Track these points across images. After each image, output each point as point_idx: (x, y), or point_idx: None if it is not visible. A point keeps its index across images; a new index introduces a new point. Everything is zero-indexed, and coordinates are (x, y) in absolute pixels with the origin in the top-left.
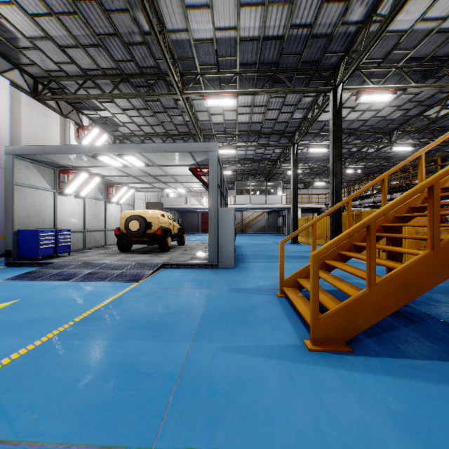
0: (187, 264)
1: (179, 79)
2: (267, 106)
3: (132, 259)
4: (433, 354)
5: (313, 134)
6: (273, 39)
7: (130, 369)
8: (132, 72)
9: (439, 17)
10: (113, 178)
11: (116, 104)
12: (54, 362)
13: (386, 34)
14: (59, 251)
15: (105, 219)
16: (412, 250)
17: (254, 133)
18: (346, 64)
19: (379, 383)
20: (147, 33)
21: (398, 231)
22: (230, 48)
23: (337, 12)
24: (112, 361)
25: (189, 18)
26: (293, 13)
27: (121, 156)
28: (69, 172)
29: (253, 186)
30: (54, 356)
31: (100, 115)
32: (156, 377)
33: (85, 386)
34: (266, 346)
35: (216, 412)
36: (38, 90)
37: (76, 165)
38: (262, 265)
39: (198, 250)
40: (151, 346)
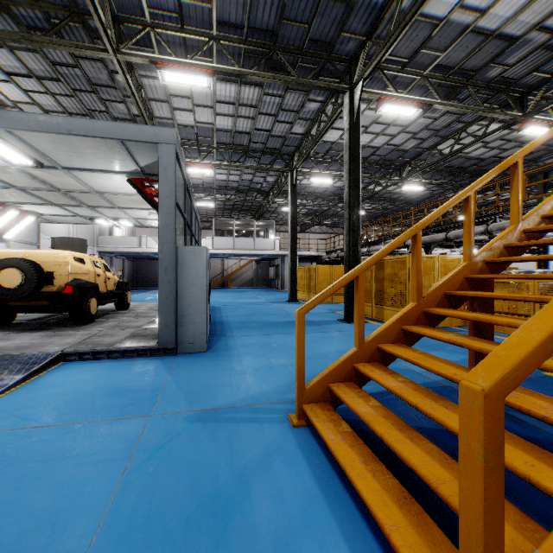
0: (115, 351)
1: (111, 24)
2: (258, 108)
3: None
4: None
5: (315, 159)
6: None
7: None
8: None
9: (479, 9)
10: None
11: None
12: None
13: (419, 18)
14: None
15: None
16: None
17: (239, 149)
18: (365, 58)
19: None
20: None
21: (489, 286)
22: None
23: None
24: None
25: None
26: None
27: None
28: None
29: (238, 225)
30: None
31: None
32: None
33: None
34: None
35: None
36: None
37: None
38: (254, 342)
39: (148, 317)
40: None
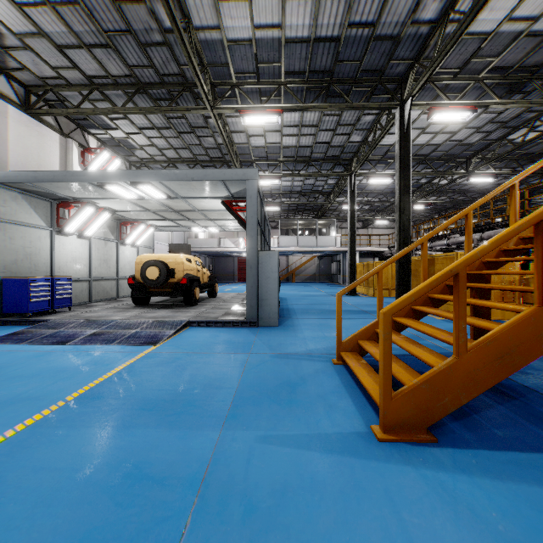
0: (219, 322)
1: (210, 90)
2: (319, 127)
3: (149, 315)
4: (542, 444)
5: (374, 161)
6: (327, 41)
7: (135, 472)
8: (151, 81)
9: (530, 17)
10: (127, 214)
11: (131, 122)
12: (29, 462)
13: (465, 36)
14: (56, 305)
15: (117, 265)
16: (510, 305)
17: (302, 160)
18: (415, 75)
19: (476, 489)
20: (169, 30)
21: (486, 280)
22: (273, 51)
23: (406, 7)
24: (111, 460)
25: (221, 12)
26: (352, 8)
27: (136, 185)
28: (70, 206)
29: (301, 224)
30: (31, 452)
31: (111, 135)
32: (171, 485)
33: (68, 501)
34: (322, 434)
35: (253, 540)
36: (32, 102)
37: (78, 197)
38: (313, 322)
39: (233, 303)
40: (167, 437)
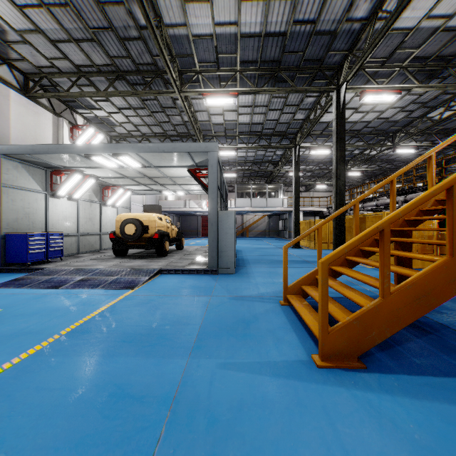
0: (185, 270)
1: (178, 77)
2: (268, 107)
3: (127, 264)
4: (453, 370)
5: (315, 135)
6: (275, 36)
7: (119, 392)
8: (129, 69)
9: (445, 15)
10: (108, 180)
11: (112, 103)
12: (32, 384)
13: (391, 31)
14: (50, 256)
15: (100, 222)
16: (427, 255)
17: (255, 134)
18: (349, 63)
19: (397, 406)
20: (144, 27)
21: (408, 235)
22: (230, 44)
23: (342, 8)
24: (99, 382)
25: (187, 12)
26: (296, 8)
27: (116, 156)
28: (61, 174)
29: (254, 189)
30: (33, 376)
31: (95, 114)
32: (148, 402)
33: (65, 414)
34: (271, 362)
35: (215, 445)
36: (29, 87)
37: (68, 166)
38: (264, 270)
39: (197, 254)
40: (144, 364)
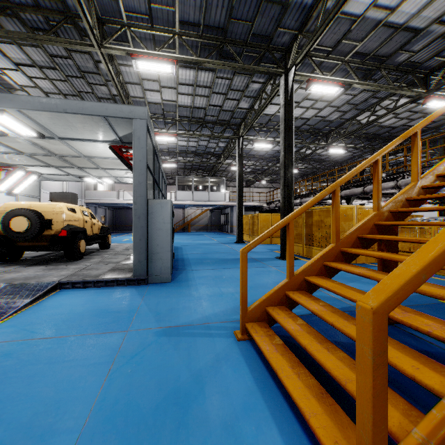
0: (100, 281)
1: (96, 25)
2: (212, 88)
3: (8, 276)
4: None
5: (258, 129)
6: None
7: None
8: (22, 2)
9: (389, 7)
10: None
11: (4, 54)
12: None
13: (340, 15)
14: None
15: None
16: None
17: (197, 121)
18: (297, 48)
19: None
20: None
21: (394, 231)
22: None
23: None
24: None
25: None
26: None
27: None
28: None
29: (196, 182)
30: None
31: None
32: None
33: None
34: None
35: None
36: None
37: None
38: (208, 275)
39: (125, 255)
40: None
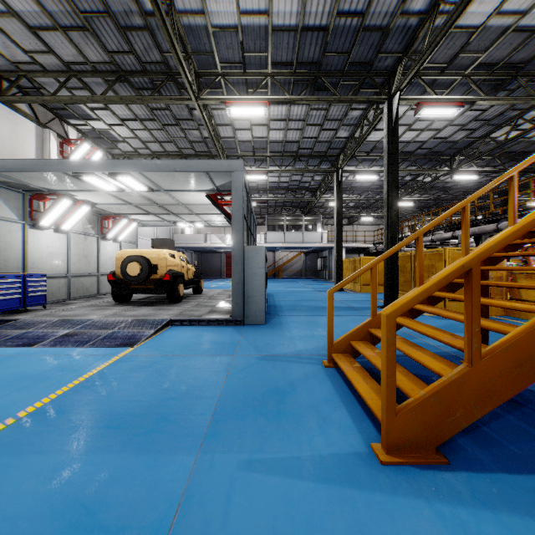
0: (203, 320)
1: (194, 80)
2: (306, 121)
3: (129, 313)
4: None
5: (360, 158)
6: (315, 31)
7: (86, 518)
8: (132, 69)
9: (518, 11)
10: (107, 207)
11: (113, 112)
12: None
13: (454, 30)
14: (29, 303)
15: (98, 260)
16: (519, 304)
17: (289, 155)
18: (403, 69)
19: (505, 530)
20: (150, 14)
21: (484, 276)
22: (260, 40)
23: None
24: (58, 501)
25: None
26: None
27: (114, 175)
28: (45, 198)
29: (288, 221)
30: None
31: (92, 126)
32: None
33: None
34: (316, 456)
35: None
36: (4, 88)
37: (54, 189)
38: (301, 320)
39: (218, 300)
40: (132, 465)
